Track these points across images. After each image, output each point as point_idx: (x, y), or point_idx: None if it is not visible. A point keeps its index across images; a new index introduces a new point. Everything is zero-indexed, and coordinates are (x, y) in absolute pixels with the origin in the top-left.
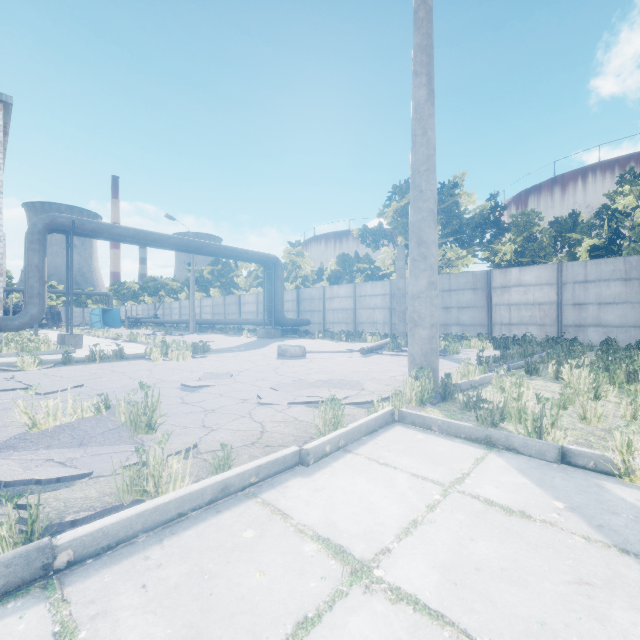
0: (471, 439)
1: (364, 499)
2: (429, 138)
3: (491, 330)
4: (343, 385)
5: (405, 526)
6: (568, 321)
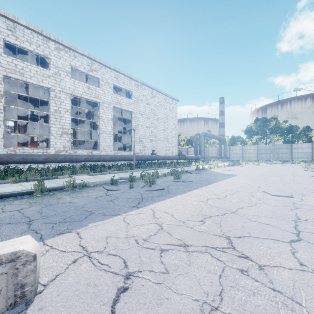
0: None
1: None
2: None
3: (292, 159)
4: None
5: None
6: None
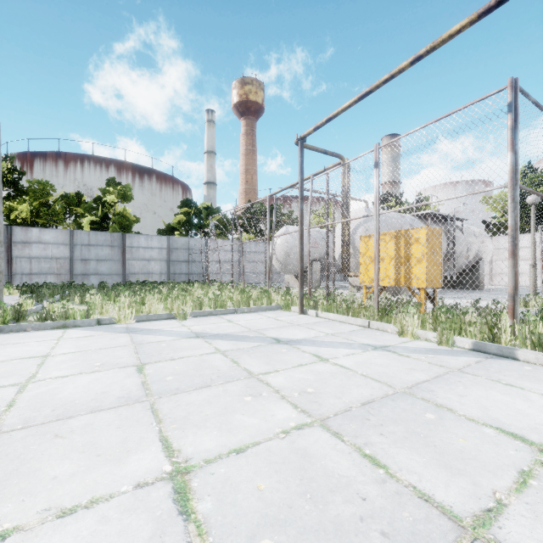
0: (55, 328)
1: (22, 350)
2: None
3: (12, 279)
4: None
5: (51, 348)
6: (78, 271)
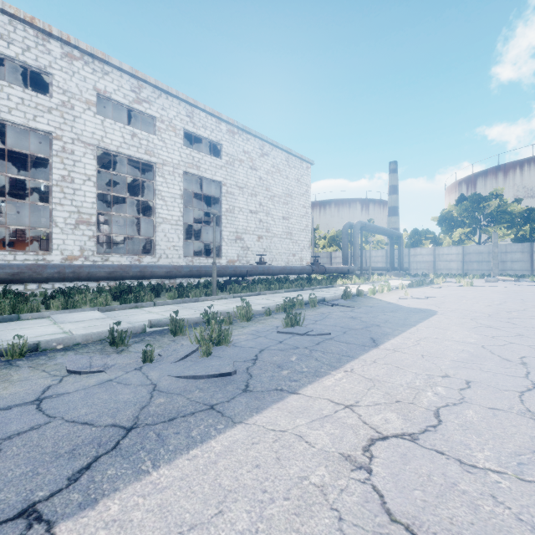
0: None
1: None
2: None
3: (533, 273)
4: None
5: None
6: None
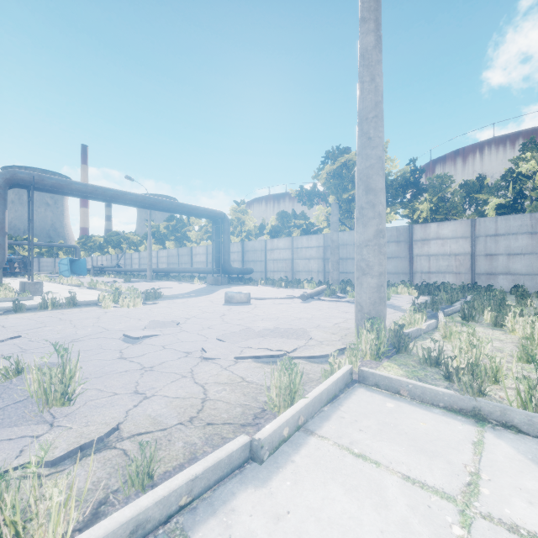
0: (453, 409)
1: None
2: (377, 84)
3: (412, 278)
4: (290, 334)
5: None
6: (481, 270)
